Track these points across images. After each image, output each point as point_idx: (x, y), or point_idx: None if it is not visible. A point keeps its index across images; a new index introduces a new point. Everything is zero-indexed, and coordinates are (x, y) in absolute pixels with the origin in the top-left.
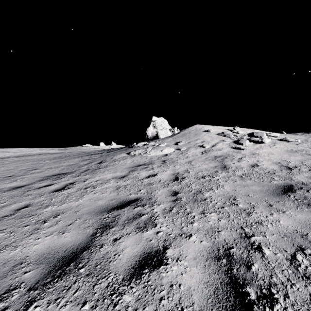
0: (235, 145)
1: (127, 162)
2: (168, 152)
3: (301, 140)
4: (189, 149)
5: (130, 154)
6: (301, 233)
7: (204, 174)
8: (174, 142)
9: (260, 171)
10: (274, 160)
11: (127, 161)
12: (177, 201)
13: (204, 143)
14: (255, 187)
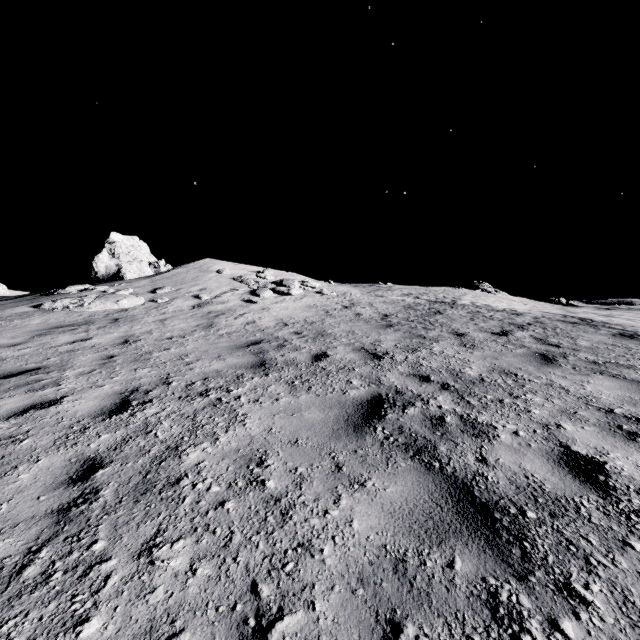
0: (250, 296)
1: (31, 323)
2: (131, 305)
3: (339, 293)
4: (173, 301)
5: (43, 308)
6: (219, 370)
7: (173, 335)
8: (152, 288)
9: (251, 328)
10: (280, 316)
11: (32, 321)
12: (107, 364)
13: (204, 291)
14: (223, 344)
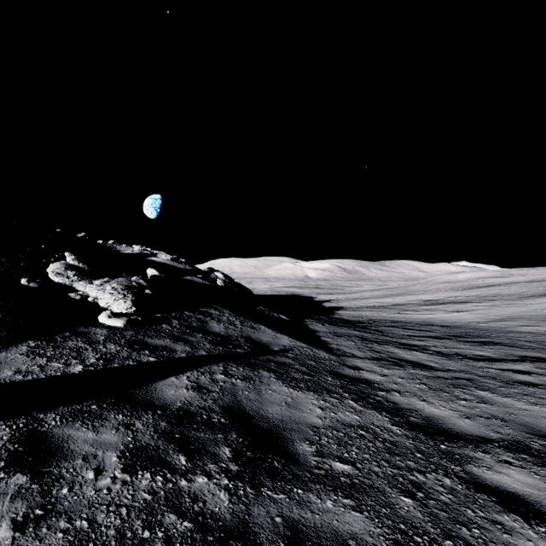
0: None
1: None
2: None
3: None
4: None
5: None
6: None
7: None
8: None
9: None
10: None
11: None
12: None
13: None
14: None
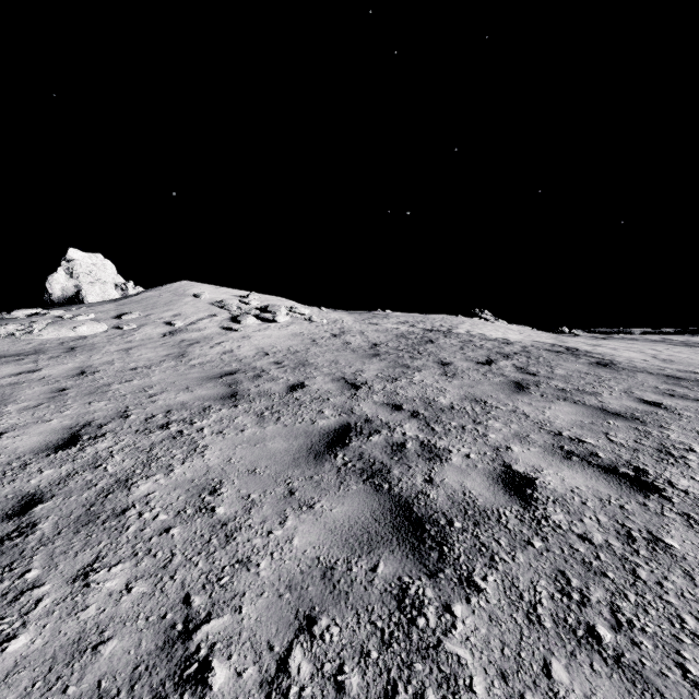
0: (231, 323)
1: None
2: (90, 332)
3: (330, 320)
4: (141, 328)
5: None
6: (185, 402)
7: (139, 365)
8: (117, 313)
9: (228, 358)
10: (261, 345)
11: None
12: (58, 397)
13: (179, 317)
14: (194, 375)
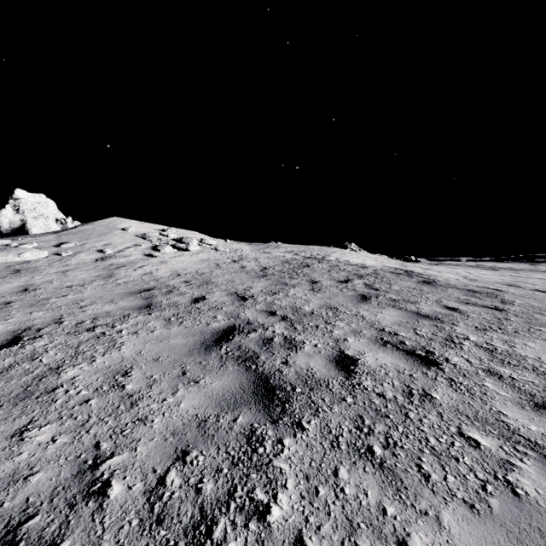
0: (152, 251)
1: None
2: (34, 257)
3: (232, 250)
4: (77, 255)
5: None
6: (109, 312)
7: (73, 284)
8: (57, 243)
9: (147, 278)
10: (175, 268)
11: None
12: (4, 309)
13: (109, 246)
14: (119, 291)
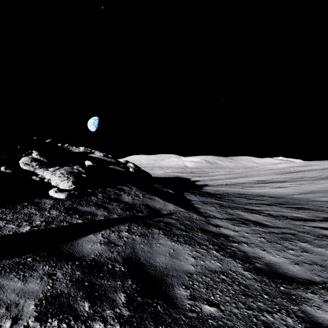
0: None
1: None
2: None
3: None
4: None
5: None
6: None
7: None
8: None
9: None
10: None
11: None
12: None
13: None
14: None
